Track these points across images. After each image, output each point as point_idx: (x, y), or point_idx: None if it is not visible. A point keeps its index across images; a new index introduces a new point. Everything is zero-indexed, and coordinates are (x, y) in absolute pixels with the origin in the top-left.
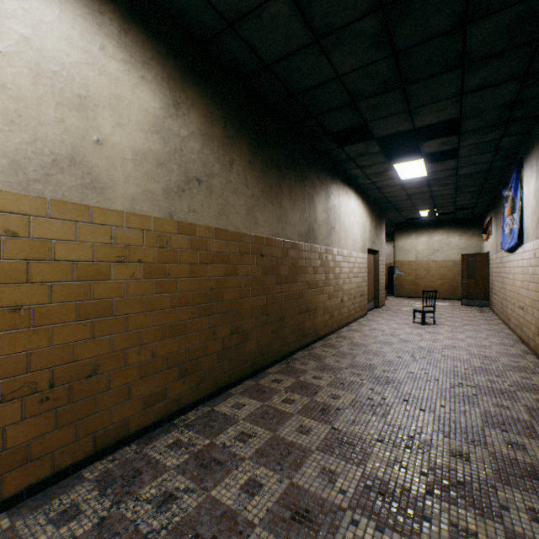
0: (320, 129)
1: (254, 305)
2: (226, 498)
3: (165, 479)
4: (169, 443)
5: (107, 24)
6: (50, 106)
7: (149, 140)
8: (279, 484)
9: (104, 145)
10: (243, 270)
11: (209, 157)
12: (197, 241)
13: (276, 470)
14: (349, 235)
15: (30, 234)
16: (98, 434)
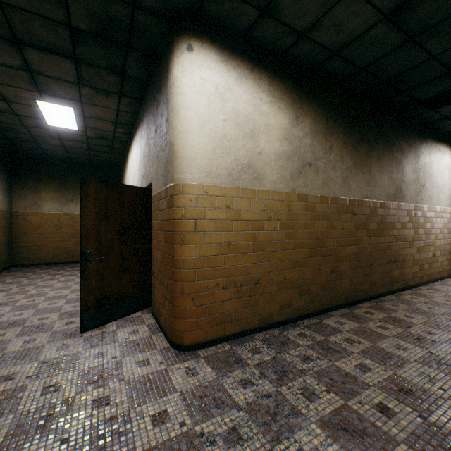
0: (409, 100)
1: (348, 252)
2: (345, 368)
3: (302, 349)
4: (297, 333)
5: (263, 85)
6: (240, 140)
7: (282, 145)
8: (384, 371)
9: (261, 154)
10: (339, 225)
11: (316, 146)
12: (308, 205)
13: (380, 364)
14: (443, 191)
15: (234, 207)
16: (259, 317)
